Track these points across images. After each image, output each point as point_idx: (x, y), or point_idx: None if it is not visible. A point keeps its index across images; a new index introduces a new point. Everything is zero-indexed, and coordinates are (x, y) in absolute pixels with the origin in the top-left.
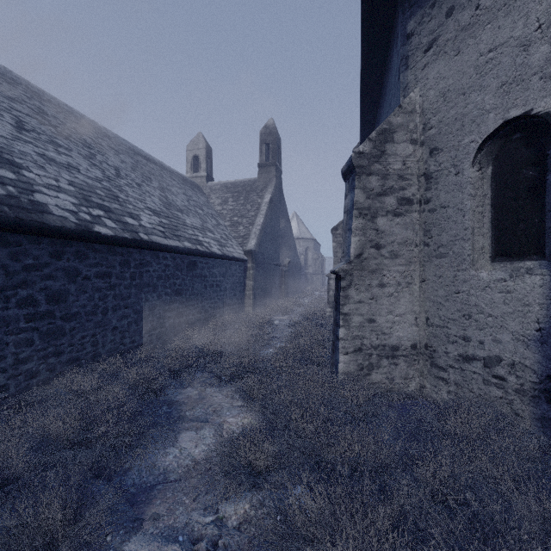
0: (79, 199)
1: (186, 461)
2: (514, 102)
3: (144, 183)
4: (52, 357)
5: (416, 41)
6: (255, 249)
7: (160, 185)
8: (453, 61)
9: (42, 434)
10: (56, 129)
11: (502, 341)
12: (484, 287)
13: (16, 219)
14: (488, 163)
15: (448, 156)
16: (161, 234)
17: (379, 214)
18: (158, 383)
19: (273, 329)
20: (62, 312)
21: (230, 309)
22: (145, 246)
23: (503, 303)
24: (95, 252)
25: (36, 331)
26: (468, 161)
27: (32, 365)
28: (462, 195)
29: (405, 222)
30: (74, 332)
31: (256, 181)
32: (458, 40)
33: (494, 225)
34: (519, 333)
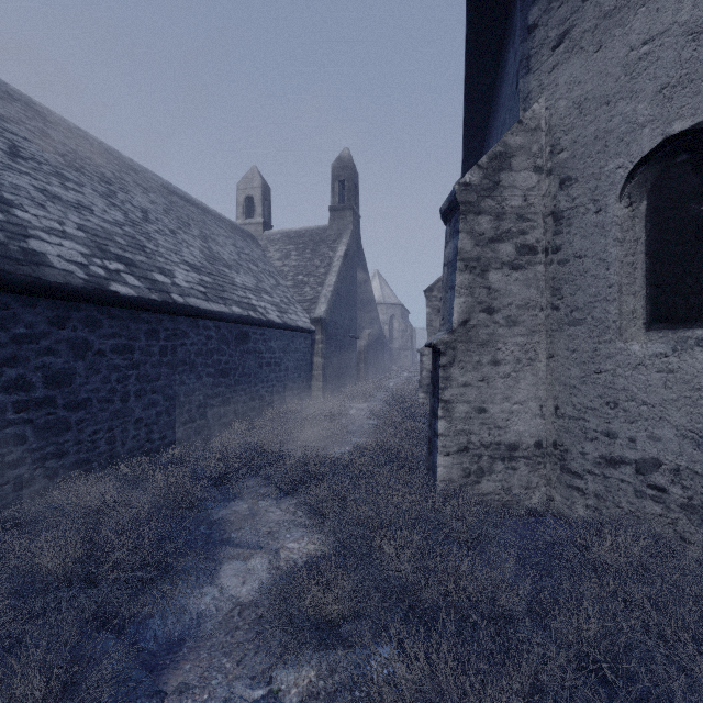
0: (91, 248)
1: (229, 605)
2: (679, 112)
3: (180, 230)
4: (51, 459)
5: (541, 35)
6: (325, 316)
7: (202, 233)
8: (592, 59)
9: (31, 567)
10: (64, 158)
11: (661, 438)
12: (636, 365)
13: (1, 273)
14: (641, 196)
15: (586, 188)
16: (201, 296)
17: (491, 267)
18: (195, 494)
19: (349, 420)
20: (66, 398)
21: (293, 394)
22: (180, 311)
23: (663, 386)
24: (111, 319)
25: (30, 424)
26: (614, 194)
27: (24, 470)
28: (605, 241)
29: (527, 278)
30: (82, 426)
31: (326, 229)
32: (599, 31)
33: (650, 280)
34: (686, 428)
